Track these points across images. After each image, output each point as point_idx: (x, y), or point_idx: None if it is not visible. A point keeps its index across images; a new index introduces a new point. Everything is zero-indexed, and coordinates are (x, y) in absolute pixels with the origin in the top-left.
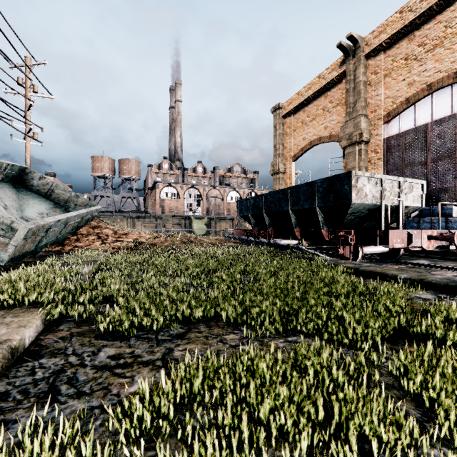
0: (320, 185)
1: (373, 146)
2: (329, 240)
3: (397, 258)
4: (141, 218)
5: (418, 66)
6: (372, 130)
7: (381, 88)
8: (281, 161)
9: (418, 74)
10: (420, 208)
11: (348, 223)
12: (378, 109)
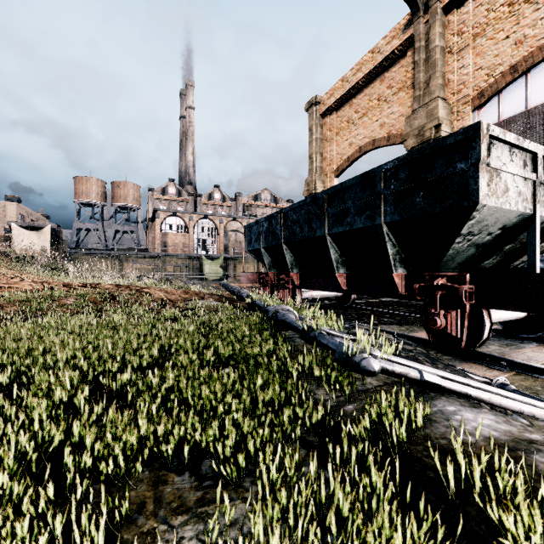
0: (392, 174)
1: None
2: (408, 294)
3: None
4: (132, 257)
5: (531, 11)
6: (454, 121)
7: (469, 54)
8: (319, 176)
9: (531, 25)
10: None
11: (452, 257)
12: (464, 88)
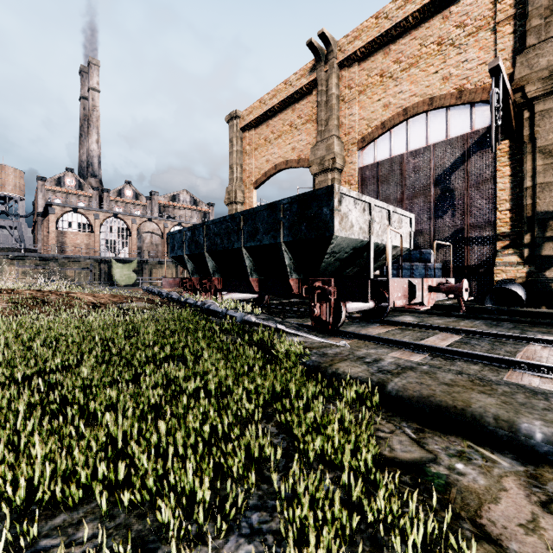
0: (288, 207)
1: (347, 176)
2: (300, 294)
3: (384, 317)
4: (17, 259)
5: (393, 85)
6: (346, 156)
7: (356, 106)
8: (239, 187)
9: (393, 95)
10: (408, 249)
11: (326, 268)
12: (353, 132)
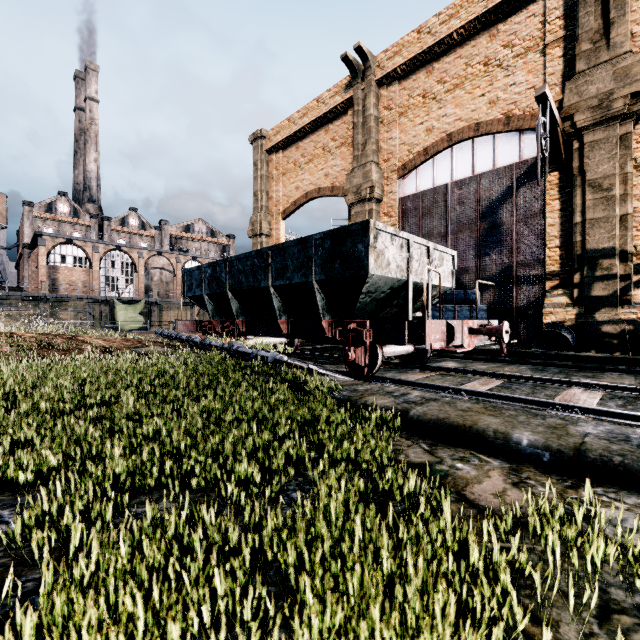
0: (320, 243)
1: (387, 207)
2: (333, 337)
3: (424, 362)
4: (0, 299)
5: (437, 108)
6: (385, 185)
7: (396, 129)
8: (265, 217)
9: (437, 119)
10: (450, 289)
11: (361, 308)
12: (393, 158)
